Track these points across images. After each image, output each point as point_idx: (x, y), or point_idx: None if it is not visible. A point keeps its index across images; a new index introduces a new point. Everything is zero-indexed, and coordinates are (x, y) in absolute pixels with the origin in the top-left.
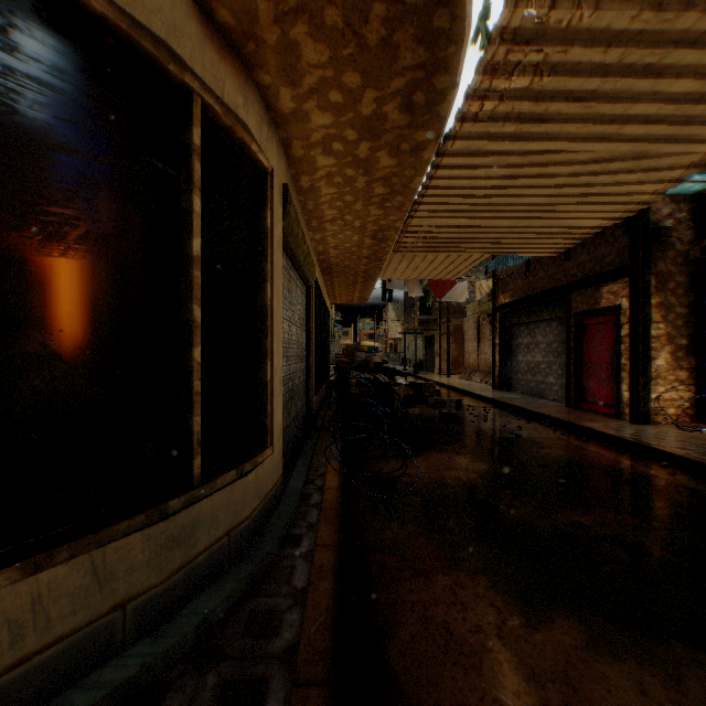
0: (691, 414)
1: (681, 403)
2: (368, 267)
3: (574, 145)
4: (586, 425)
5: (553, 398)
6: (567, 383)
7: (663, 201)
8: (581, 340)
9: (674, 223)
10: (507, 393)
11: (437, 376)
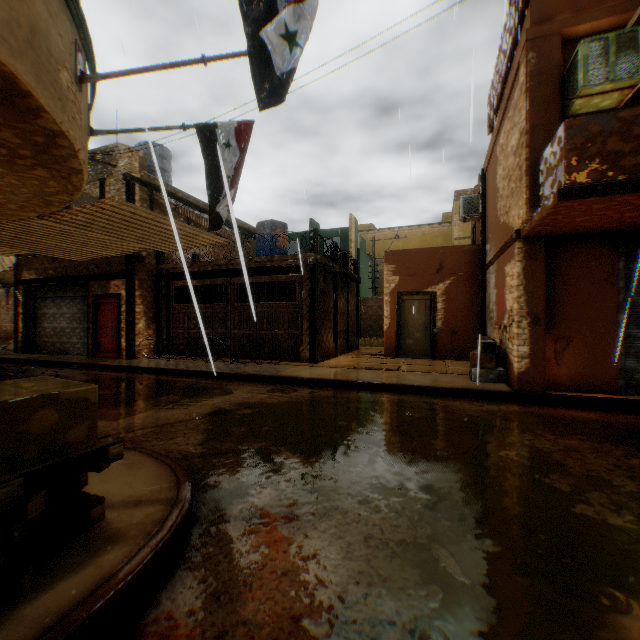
0: (156, 351)
1: (151, 346)
2: None
3: (101, 235)
4: (103, 363)
5: (78, 353)
6: (90, 341)
7: None
8: (100, 312)
9: (148, 254)
10: (36, 354)
11: None
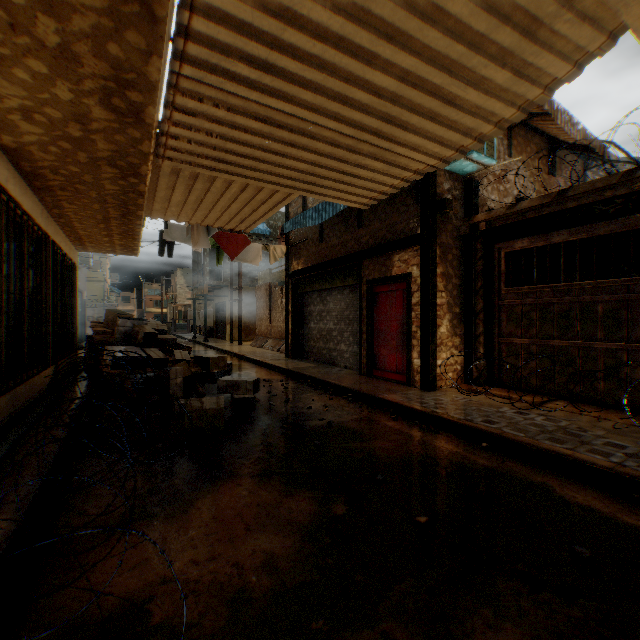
0: (463, 376)
1: (457, 367)
2: (121, 187)
3: None
4: (391, 398)
5: (345, 365)
6: (361, 350)
7: (446, 176)
8: (374, 307)
9: (453, 199)
10: (301, 361)
11: (228, 344)
